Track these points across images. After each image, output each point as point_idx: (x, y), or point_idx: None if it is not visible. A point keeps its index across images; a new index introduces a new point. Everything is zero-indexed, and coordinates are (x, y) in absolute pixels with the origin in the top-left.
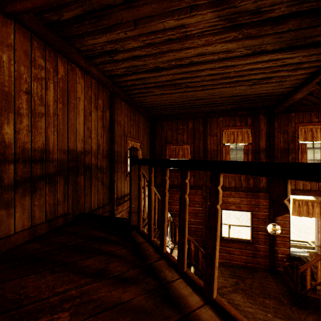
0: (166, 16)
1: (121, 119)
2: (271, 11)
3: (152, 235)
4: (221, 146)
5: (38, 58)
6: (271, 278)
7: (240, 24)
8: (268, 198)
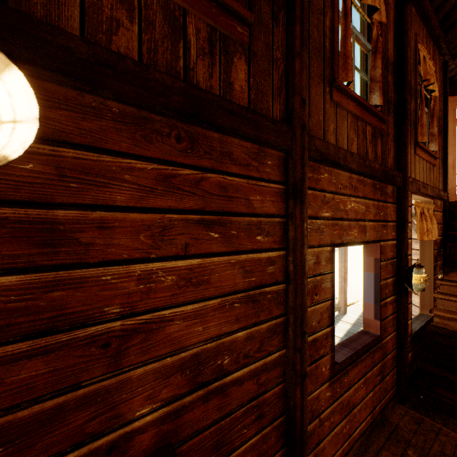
0: None
1: None
2: None
3: None
4: None
5: None
6: (423, 417)
7: None
8: (395, 200)
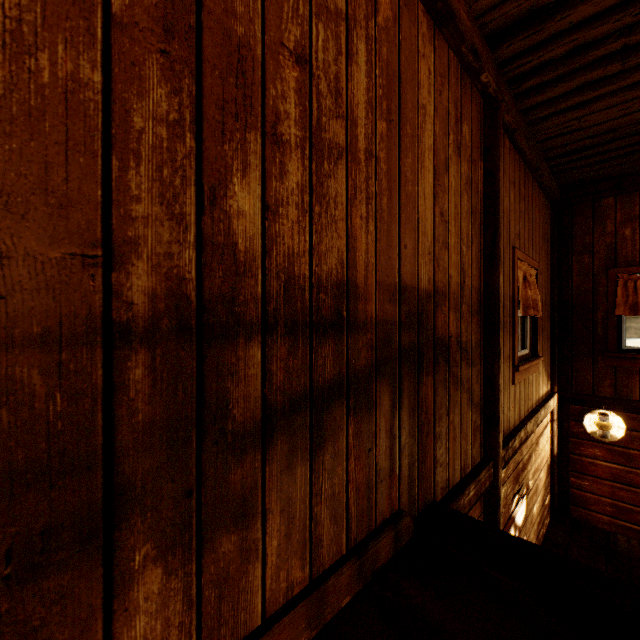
0: None
1: (502, 193)
2: None
3: None
4: None
5: None
6: None
7: None
8: None
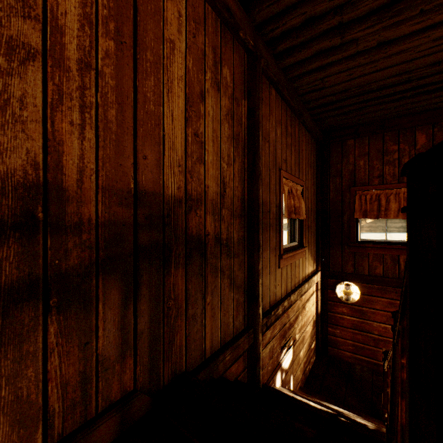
0: None
1: (269, 128)
2: None
3: None
4: None
5: None
6: None
7: None
8: None
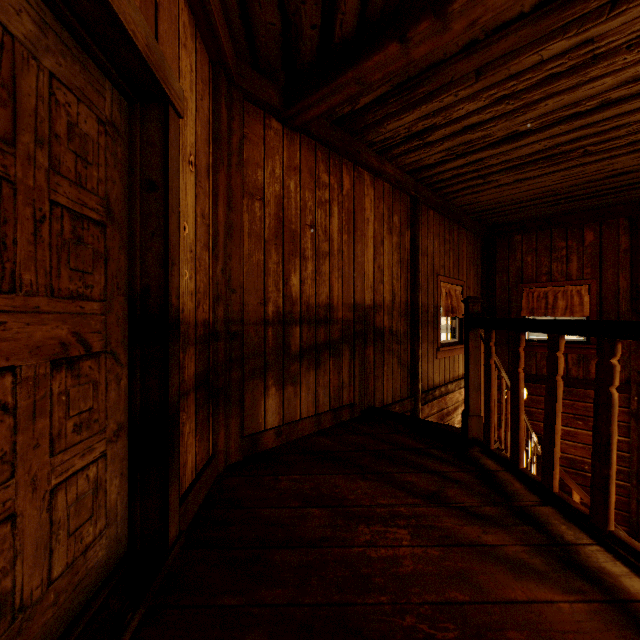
0: (547, 39)
1: (427, 244)
2: None
3: (520, 460)
4: None
5: (322, 174)
6: None
7: None
8: None
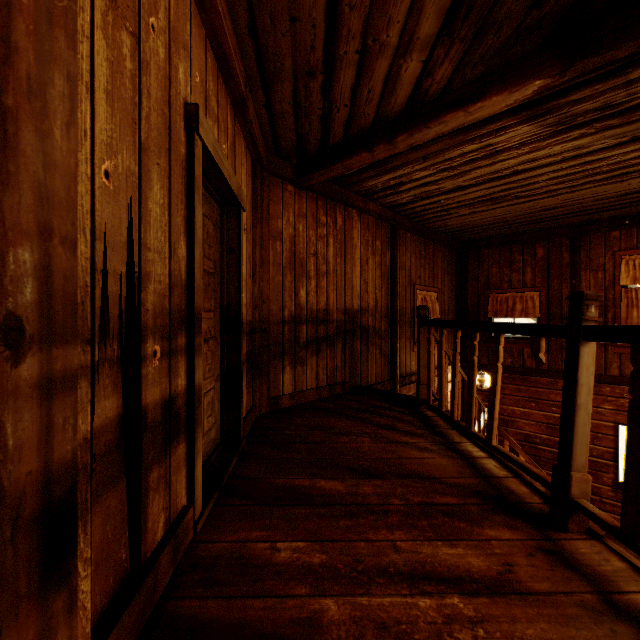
0: (463, 144)
1: (405, 260)
2: (633, 99)
3: (442, 406)
4: (617, 291)
5: (321, 216)
6: None
7: (583, 122)
8: None
